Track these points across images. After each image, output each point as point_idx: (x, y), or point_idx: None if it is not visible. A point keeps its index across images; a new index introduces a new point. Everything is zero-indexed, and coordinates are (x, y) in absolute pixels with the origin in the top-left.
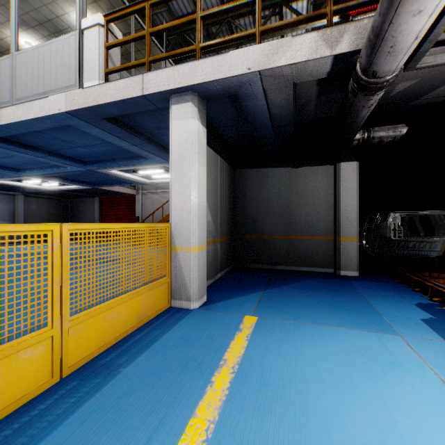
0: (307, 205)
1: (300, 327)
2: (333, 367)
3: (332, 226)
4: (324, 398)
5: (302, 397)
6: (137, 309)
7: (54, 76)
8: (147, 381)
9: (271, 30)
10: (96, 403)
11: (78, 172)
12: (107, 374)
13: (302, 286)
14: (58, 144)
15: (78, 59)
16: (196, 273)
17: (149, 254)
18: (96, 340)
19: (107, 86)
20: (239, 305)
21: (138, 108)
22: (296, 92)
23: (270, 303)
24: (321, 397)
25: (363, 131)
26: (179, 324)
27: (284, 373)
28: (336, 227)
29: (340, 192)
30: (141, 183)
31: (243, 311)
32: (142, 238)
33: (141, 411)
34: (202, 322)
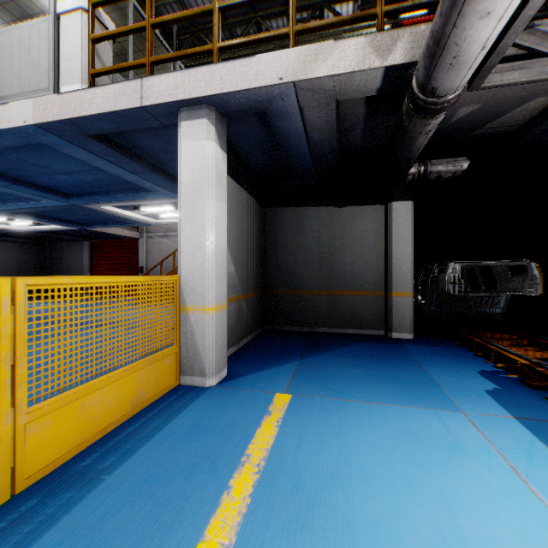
0: (353, 253)
1: (344, 406)
2: (384, 457)
3: (382, 278)
4: (374, 501)
5: (346, 501)
6: (131, 391)
7: (18, 76)
8: (139, 491)
9: (309, 31)
10: (63, 530)
11: (58, 208)
12: (83, 485)
13: (347, 353)
14: (28, 170)
15: (52, 54)
16: (213, 340)
17: (149, 317)
18: (71, 437)
19: (93, 92)
20: (269, 380)
21: (136, 123)
22: (340, 112)
23: (307, 376)
24: (370, 499)
25: (419, 164)
26: (190, 408)
27: (324, 468)
28: (388, 279)
29: (392, 238)
30: (145, 223)
31: (273, 387)
32: (140, 296)
33: (128, 537)
34: (220, 405)
